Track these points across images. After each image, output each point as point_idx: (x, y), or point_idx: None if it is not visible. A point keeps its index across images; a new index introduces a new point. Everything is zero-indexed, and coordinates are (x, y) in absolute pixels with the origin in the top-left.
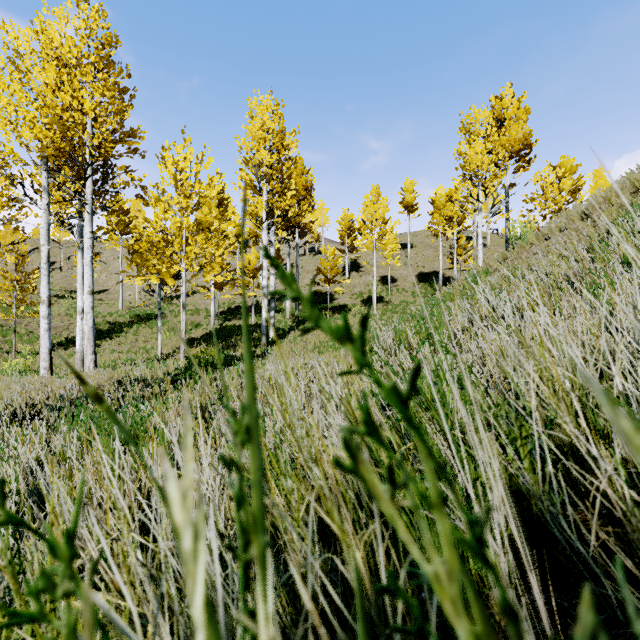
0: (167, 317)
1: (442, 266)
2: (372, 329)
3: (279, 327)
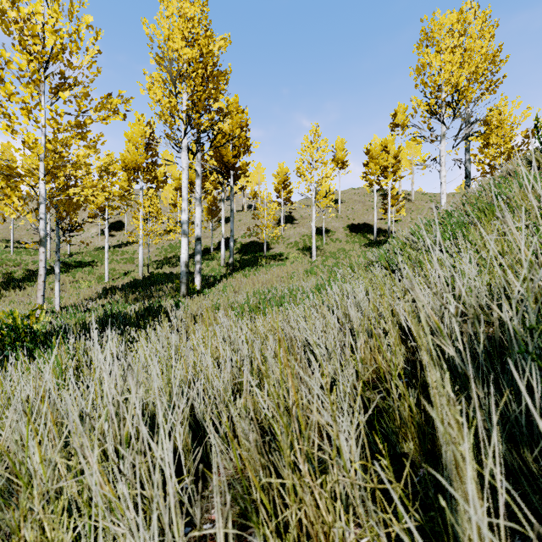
0: (97, 265)
1: (371, 218)
2: (318, 276)
3: (211, 275)
